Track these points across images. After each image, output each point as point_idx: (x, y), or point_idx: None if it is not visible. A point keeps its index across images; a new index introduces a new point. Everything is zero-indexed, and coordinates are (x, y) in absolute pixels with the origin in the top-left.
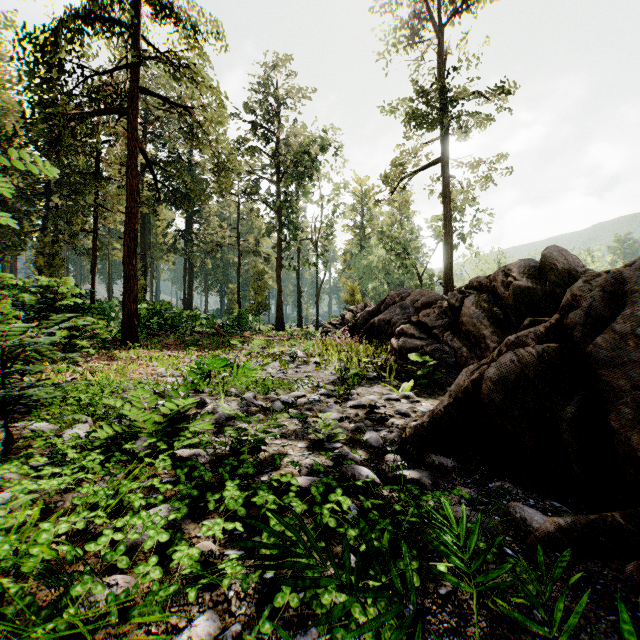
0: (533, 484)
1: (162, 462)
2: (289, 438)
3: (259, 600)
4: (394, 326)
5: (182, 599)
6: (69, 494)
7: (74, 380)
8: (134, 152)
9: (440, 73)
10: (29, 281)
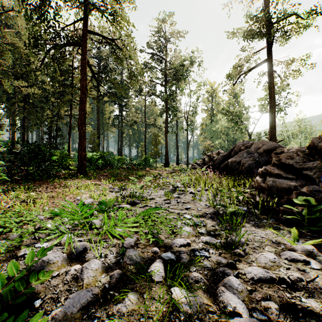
0: None
1: None
2: None
3: None
4: (243, 165)
5: None
6: None
7: None
8: (84, 66)
9: (267, 5)
10: None
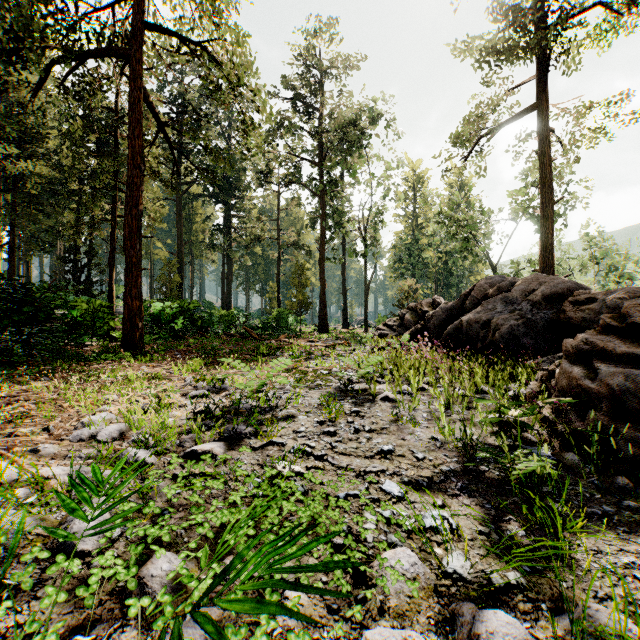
0: None
1: None
2: None
3: None
4: (497, 330)
5: None
6: None
7: None
8: (138, 106)
9: None
10: None
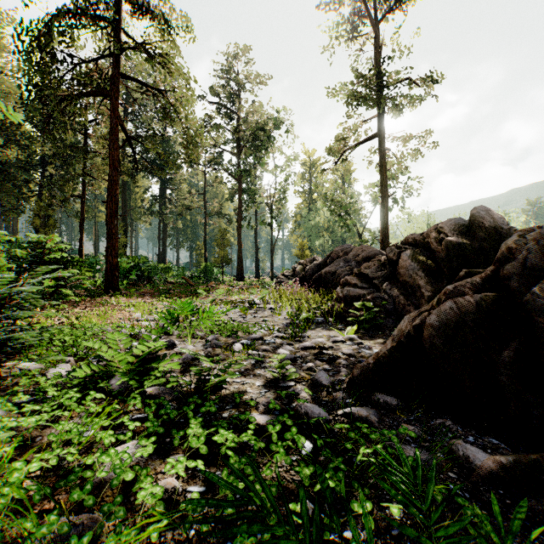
0: (471, 422)
1: (132, 400)
2: (248, 377)
3: (219, 539)
4: (338, 277)
5: (145, 537)
6: (48, 429)
7: (61, 324)
8: (115, 128)
9: (378, 60)
10: (21, 238)
